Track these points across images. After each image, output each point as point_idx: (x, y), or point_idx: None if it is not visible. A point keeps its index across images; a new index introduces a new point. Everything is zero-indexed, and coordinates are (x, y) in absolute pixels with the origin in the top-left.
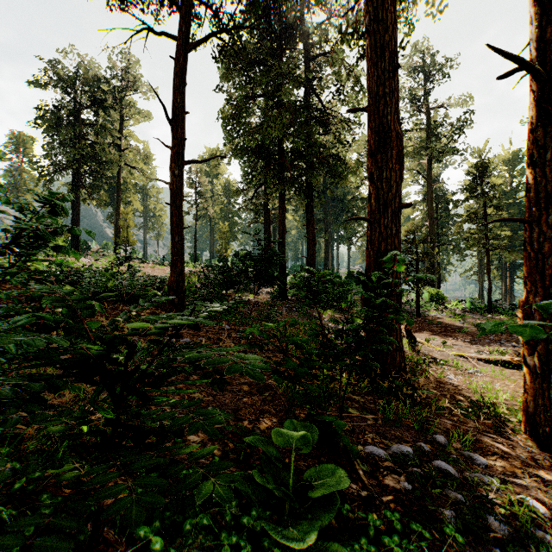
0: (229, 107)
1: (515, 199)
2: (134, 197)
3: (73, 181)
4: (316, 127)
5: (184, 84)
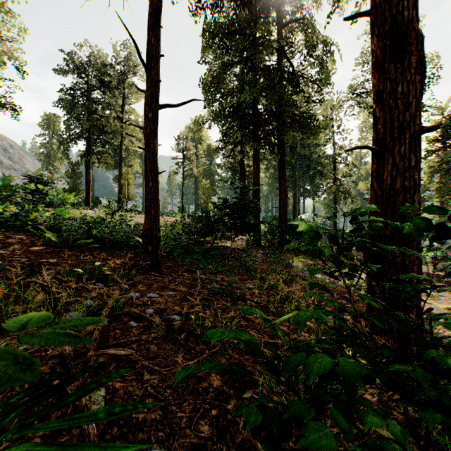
0: (209, 74)
1: None
2: (134, 161)
3: (87, 149)
4: (288, 87)
5: (158, 26)
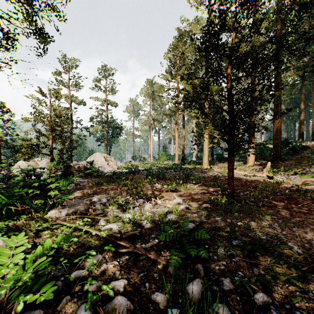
0: None
1: None
2: None
3: None
4: None
5: None
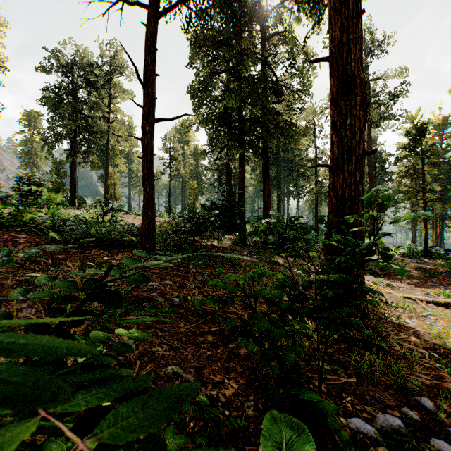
0: (197, 81)
1: (444, 158)
2: (120, 160)
3: (71, 148)
4: (271, 96)
5: (154, 49)
